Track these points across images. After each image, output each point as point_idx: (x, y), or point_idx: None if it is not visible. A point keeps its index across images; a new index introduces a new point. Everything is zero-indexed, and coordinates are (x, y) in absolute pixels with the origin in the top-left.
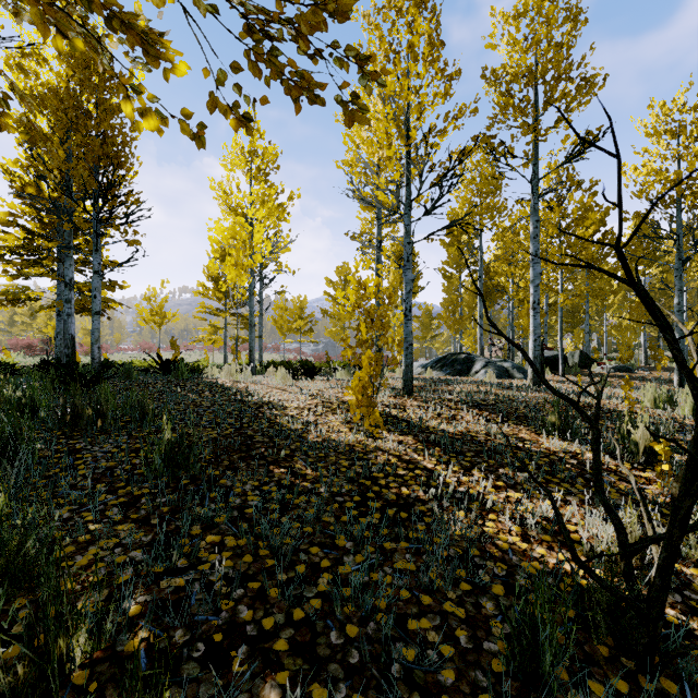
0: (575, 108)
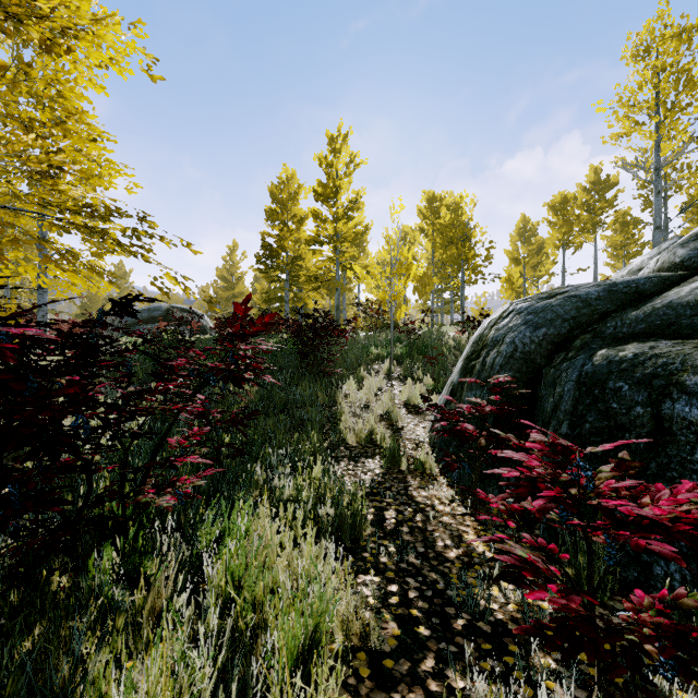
0: (681, 187)
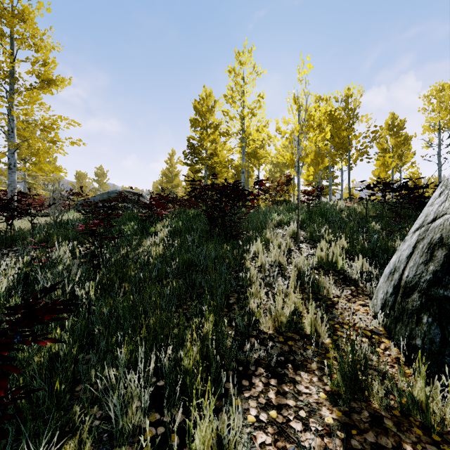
0: None
